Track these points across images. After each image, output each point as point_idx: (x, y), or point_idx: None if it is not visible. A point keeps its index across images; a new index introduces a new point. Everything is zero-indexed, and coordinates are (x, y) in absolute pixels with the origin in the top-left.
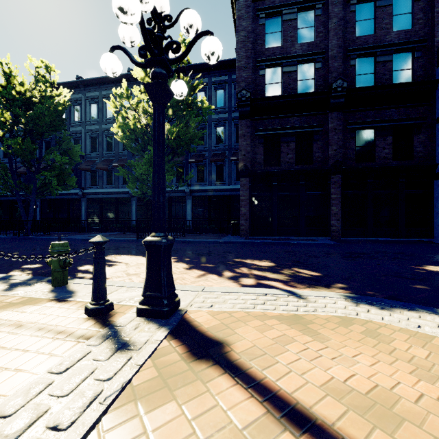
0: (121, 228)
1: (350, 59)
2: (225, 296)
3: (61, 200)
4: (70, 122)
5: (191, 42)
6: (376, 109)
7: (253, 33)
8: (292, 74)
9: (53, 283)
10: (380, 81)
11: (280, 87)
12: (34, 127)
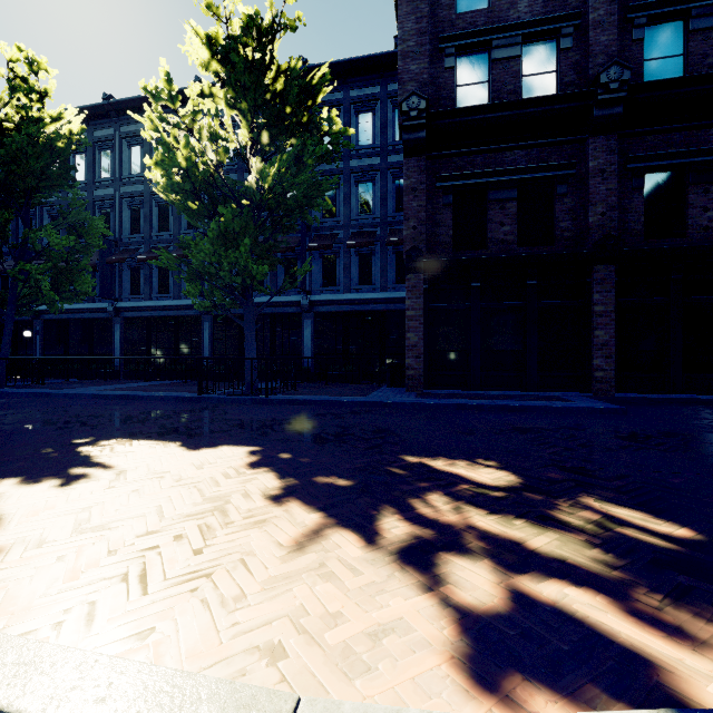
0: (182, 373)
1: (632, 27)
2: None
3: (78, 322)
4: (95, 180)
5: None
6: (689, 127)
7: None
8: (511, 63)
9: None
10: (697, 70)
11: (487, 91)
12: (10, 180)
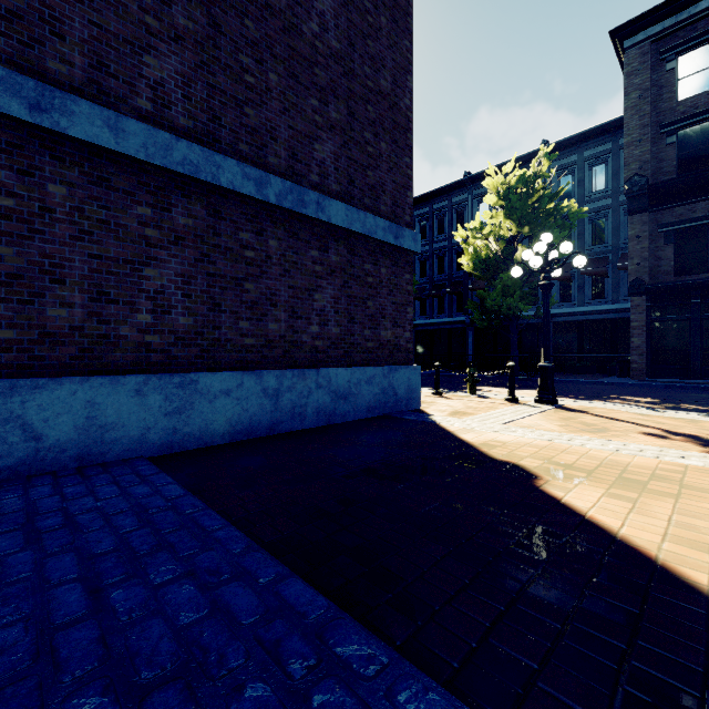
0: (455, 365)
1: None
2: (590, 404)
3: None
4: None
5: (566, 258)
6: None
7: (654, 87)
8: None
9: (470, 392)
10: None
11: (708, 153)
12: None
